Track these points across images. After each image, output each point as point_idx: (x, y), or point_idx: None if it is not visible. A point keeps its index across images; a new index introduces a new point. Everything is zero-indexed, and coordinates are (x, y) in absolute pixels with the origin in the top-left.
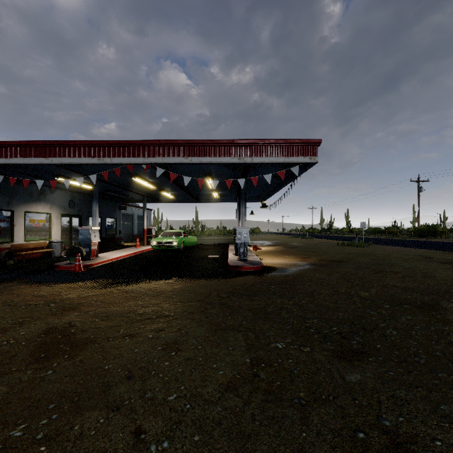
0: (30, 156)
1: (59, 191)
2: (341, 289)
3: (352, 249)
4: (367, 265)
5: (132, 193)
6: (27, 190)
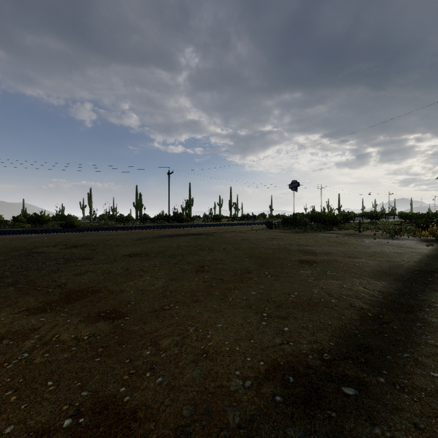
0: None
1: None
2: None
3: None
4: None
5: None
6: None
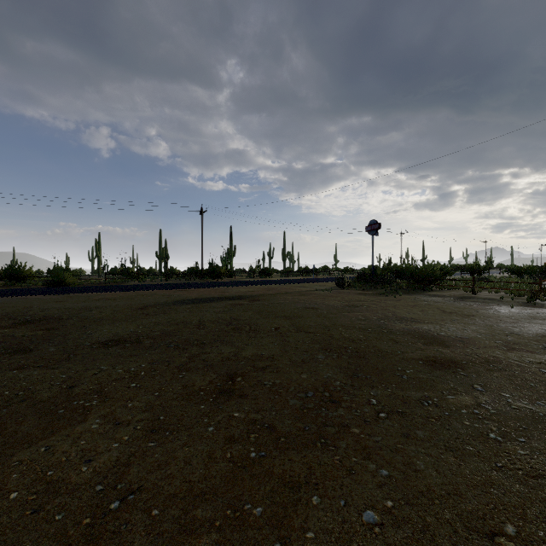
0: None
1: None
2: None
3: None
4: None
5: None
6: None
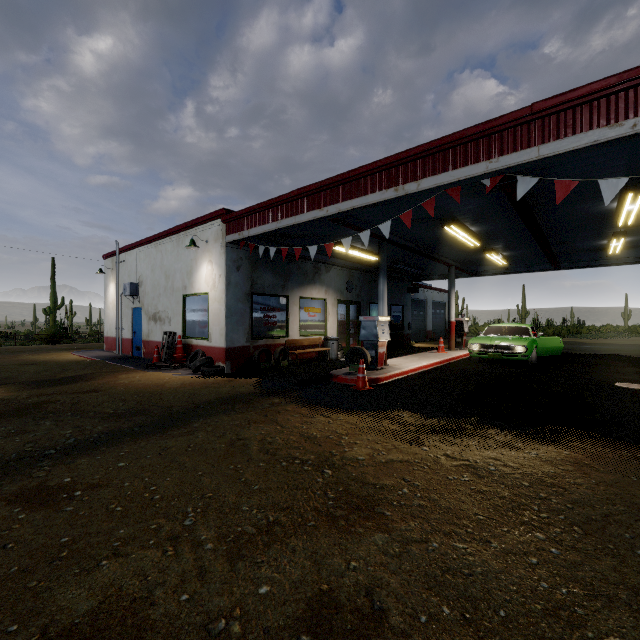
0: (301, 211)
1: (335, 269)
2: None
3: None
4: None
5: (430, 263)
6: (302, 268)
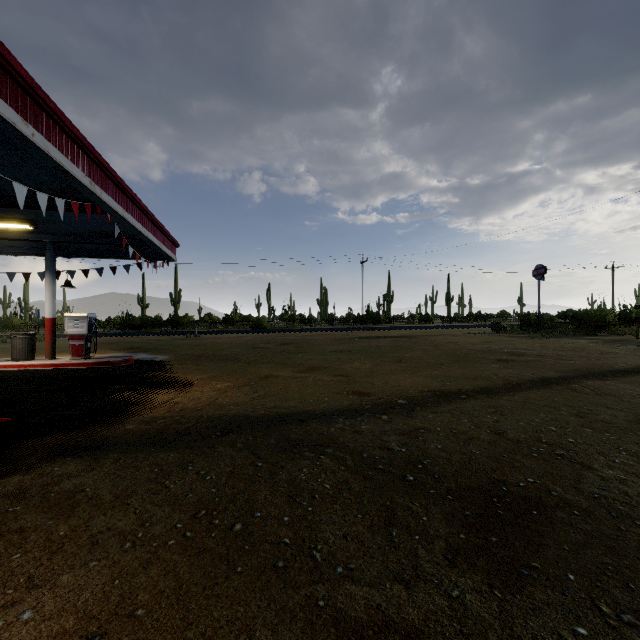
0: None
1: None
2: (228, 351)
3: (61, 343)
4: (171, 345)
5: None
6: None
